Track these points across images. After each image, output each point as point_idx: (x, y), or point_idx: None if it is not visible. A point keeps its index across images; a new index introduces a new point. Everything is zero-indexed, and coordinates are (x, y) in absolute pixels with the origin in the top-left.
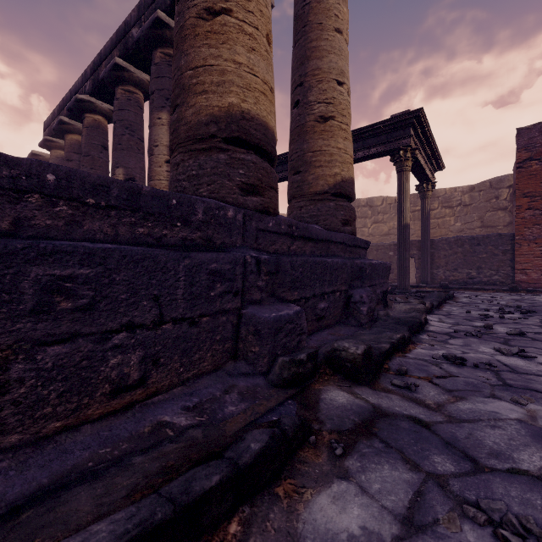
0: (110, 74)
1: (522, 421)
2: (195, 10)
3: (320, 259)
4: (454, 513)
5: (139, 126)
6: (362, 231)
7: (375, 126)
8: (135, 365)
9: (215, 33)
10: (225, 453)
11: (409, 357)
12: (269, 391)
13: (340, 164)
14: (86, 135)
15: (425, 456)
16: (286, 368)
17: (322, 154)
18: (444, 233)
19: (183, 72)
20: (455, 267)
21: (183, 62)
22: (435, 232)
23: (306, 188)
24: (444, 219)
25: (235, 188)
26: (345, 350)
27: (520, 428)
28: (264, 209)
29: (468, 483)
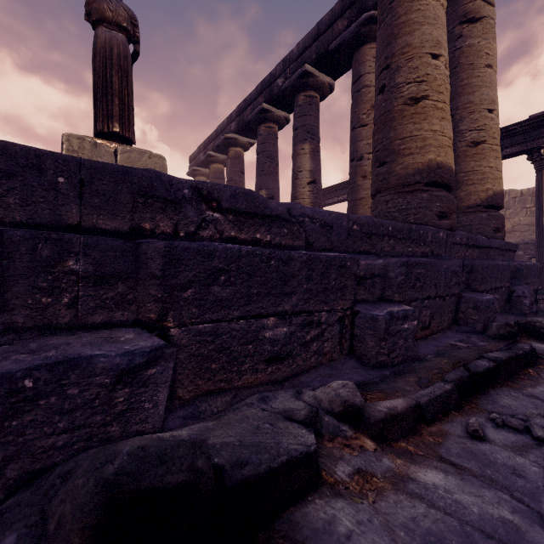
0: (256, 116)
1: None
2: (402, 100)
3: (495, 262)
4: None
5: (276, 154)
6: None
7: (510, 128)
8: (427, 317)
9: (418, 114)
10: (511, 349)
11: None
12: (493, 340)
13: (492, 180)
14: (230, 164)
15: None
16: (502, 328)
17: (474, 174)
18: None
19: (392, 141)
20: None
21: (392, 134)
22: None
23: (458, 203)
24: None
25: (434, 216)
26: (538, 322)
27: None
28: (450, 228)
29: None
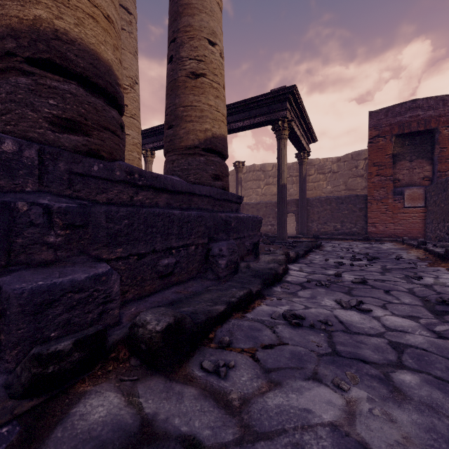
0: None
1: (337, 427)
2: None
3: (162, 210)
4: None
5: None
6: (257, 191)
7: (258, 98)
8: None
9: None
10: None
11: (247, 318)
12: None
13: (211, 121)
14: None
15: None
16: (27, 368)
17: (192, 109)
18: (318, 194)
19: None
20: (325, 221)
21: None
22: (312, 193)
23: (177, 142)
24: (318, 183)
25: (42, 121)
26: (143, 325)
27: (330, 445)
28: (92, 151)
29: None
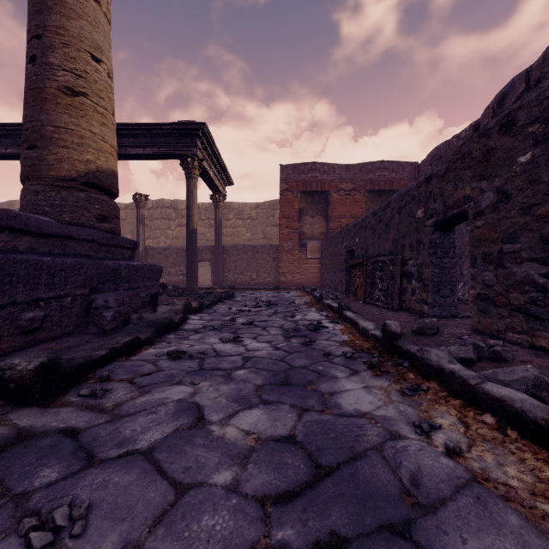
0: None
1: (182, 400)
2: None
3: (26, 257)
4: (1, 536)
5: None
6: (167, 233)
7: (164, 126)
8: None
9: None
10: None
11: (131, 360)
12: None
13: (95, 151)
14: None
15: (35, 473)
16: None
17: (68, 133)
18: (238, 241)
19: None
20: (241, 270)
21: None
22: (231, 240)
23: (44, 169)
24: (238, 229)
25: None
26: (12, 368)
27: (174, 407)
28: None
29: (57, 489)
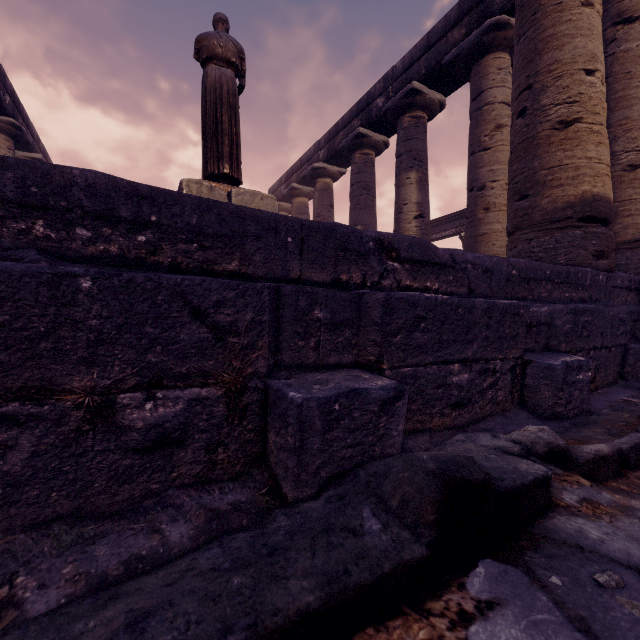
0: (351, 142)
1: None
2: (548, 124)
3: None
4: None
5: (373, 185)
6: None
7: None
8: (592, 370)
9: (569, 139)
10: None
11: None
12: None
13: None
14: (318, 197)
15: None
16: None
17: (632, 203)
18: None
19: (536, 171)
20: None
21: (536, 164)
22: None
23: None
24: None
25: (589, 255)
26: None
27: None
28: (608, 269)
29: None
